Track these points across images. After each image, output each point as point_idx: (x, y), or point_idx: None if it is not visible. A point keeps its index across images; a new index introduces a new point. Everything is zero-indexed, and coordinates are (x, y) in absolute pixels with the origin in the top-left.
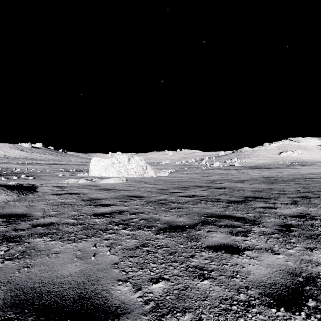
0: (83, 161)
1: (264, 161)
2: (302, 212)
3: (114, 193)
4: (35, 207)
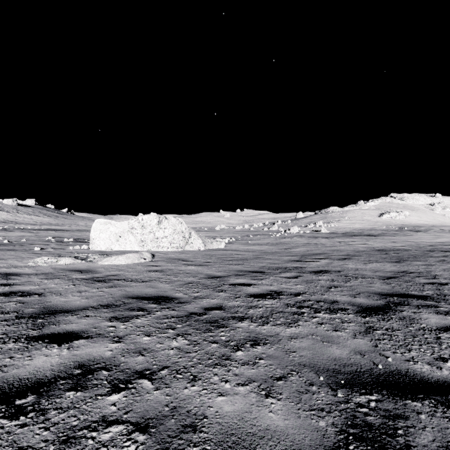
0: None
1: (360, 226)
2: None
3: (111, 292)
4: None
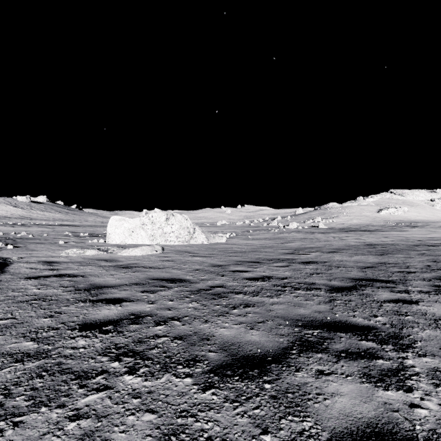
0: (105, 221)
1: (358, 222)
2: None
3: (136, 275)
4: None
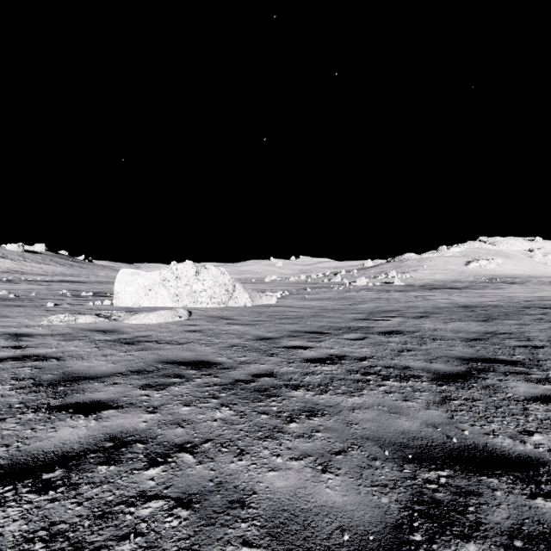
0: None
1: (442, 277)
2: None
3: (142, 355)
4: None
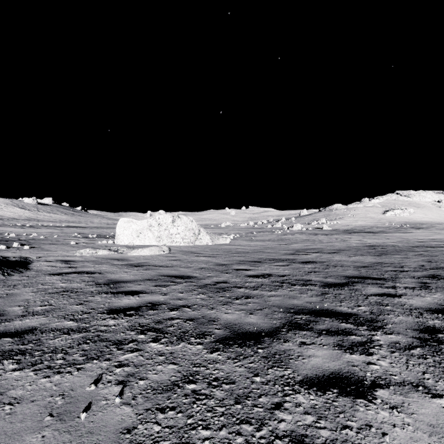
0: (110, 223)
1: (363, 223)
2: (443, 303)
3: (147, 272)
4: (16, 297)
